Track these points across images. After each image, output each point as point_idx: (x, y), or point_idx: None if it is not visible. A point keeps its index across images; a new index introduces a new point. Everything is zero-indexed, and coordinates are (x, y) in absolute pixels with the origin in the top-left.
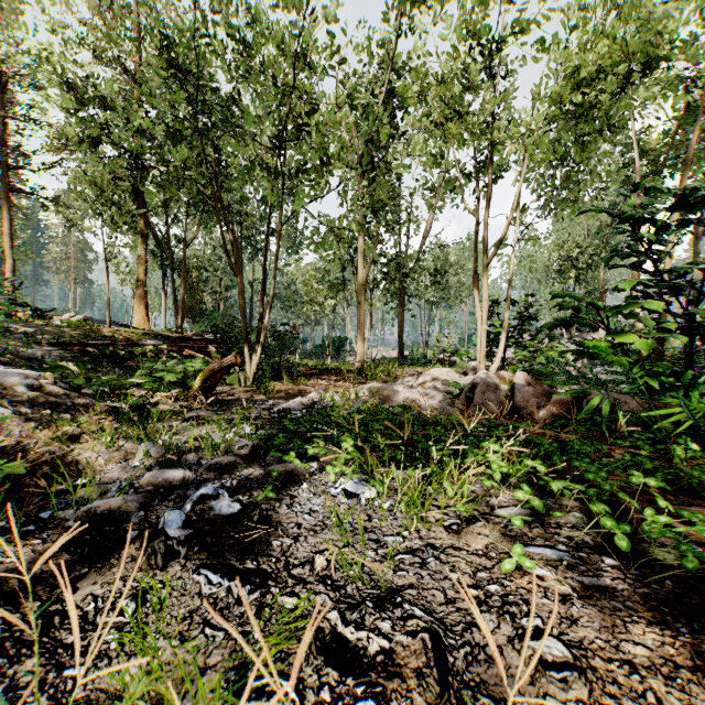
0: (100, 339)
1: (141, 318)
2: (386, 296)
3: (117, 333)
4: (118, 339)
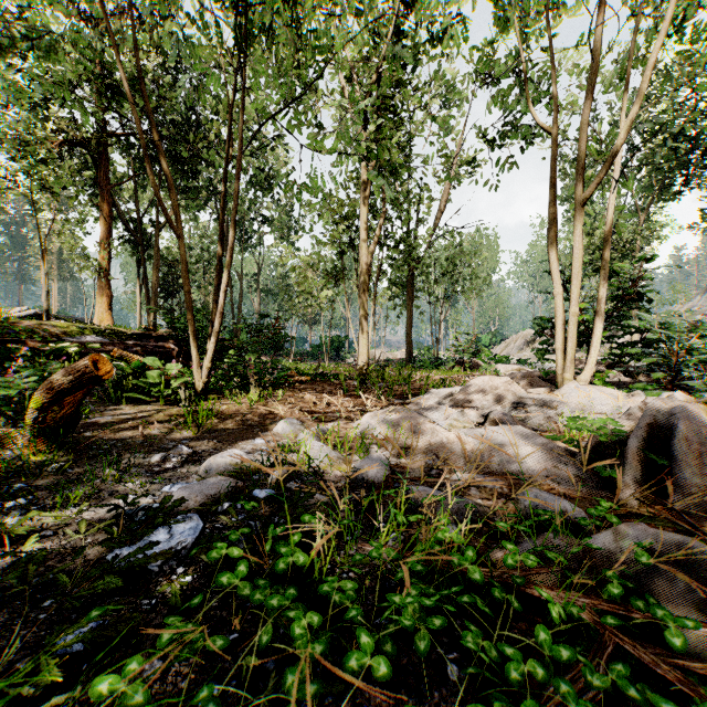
0: (11, 335)
1: (103, 313)
2: (391, 290)
3: (43, 327)
4: (40, 335)
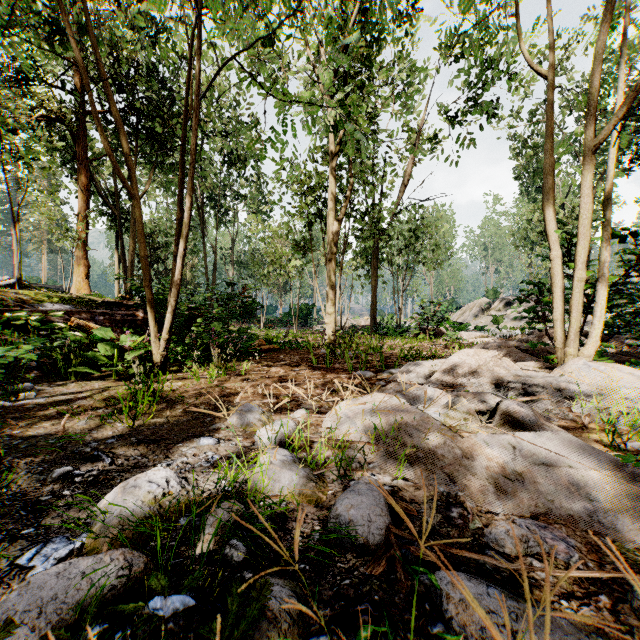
0: None
1: (80, 282)
2: (356, 261)
3: (9, 295)
4: (5, 304)
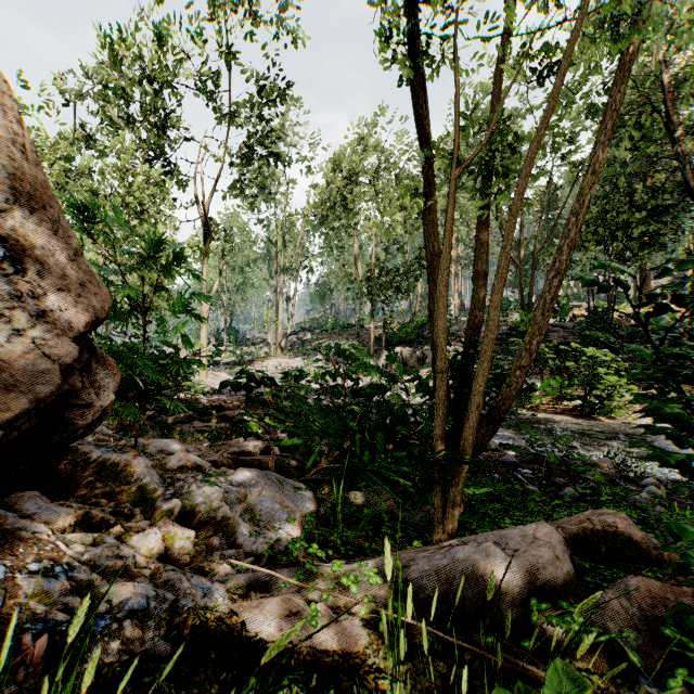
0: None
1: None
2: None
3: None
4: None
